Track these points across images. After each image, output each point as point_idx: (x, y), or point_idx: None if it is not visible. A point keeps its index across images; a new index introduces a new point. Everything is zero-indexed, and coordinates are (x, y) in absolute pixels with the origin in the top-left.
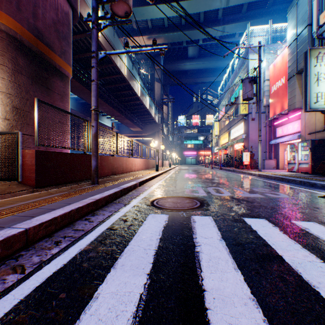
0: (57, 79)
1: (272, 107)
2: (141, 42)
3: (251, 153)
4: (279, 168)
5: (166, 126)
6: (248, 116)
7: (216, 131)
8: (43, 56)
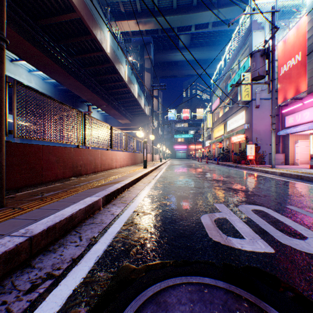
0: None
1: (281, 91)
2: (130, 27)
3: (255, 145)
4: (289, 163)
5: (157, 119)
6: (251, 103)
7: (209, 123)
8: None
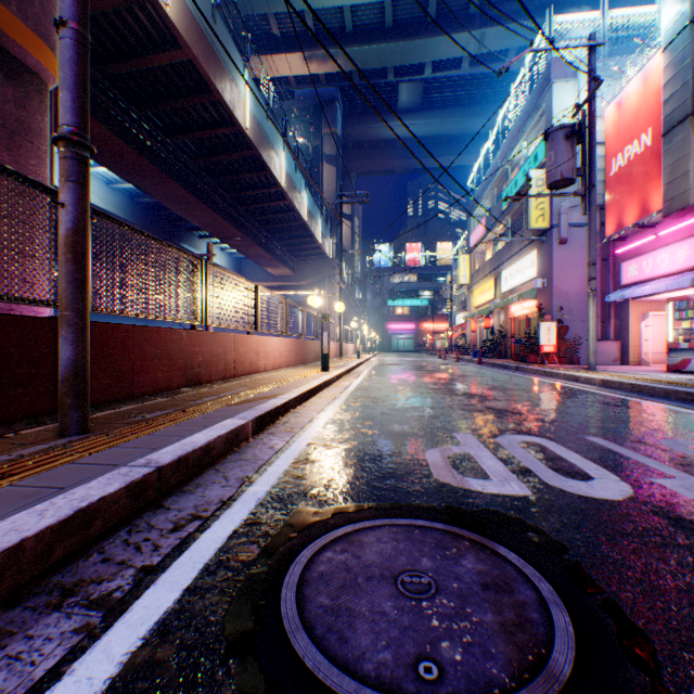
0: None
1: (613, 210)
2: (292, 68)
3: (558, 324)
4: (629, 361)
5: (349, 265)
6: (551, 234)
7: (462, 275)
8: None
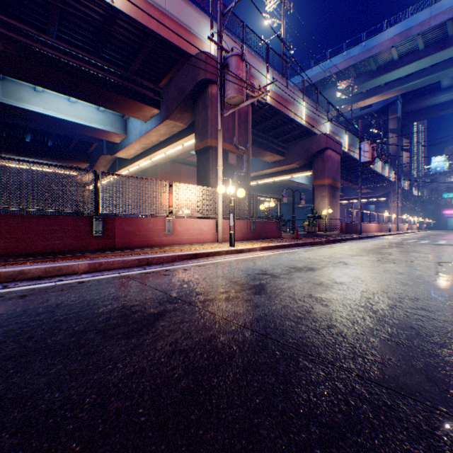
0: (336, 192)
1: None
2: (371, 102)
3: None
4: None
5: (407, 178)
6: None
7: None
8: (333, 186)
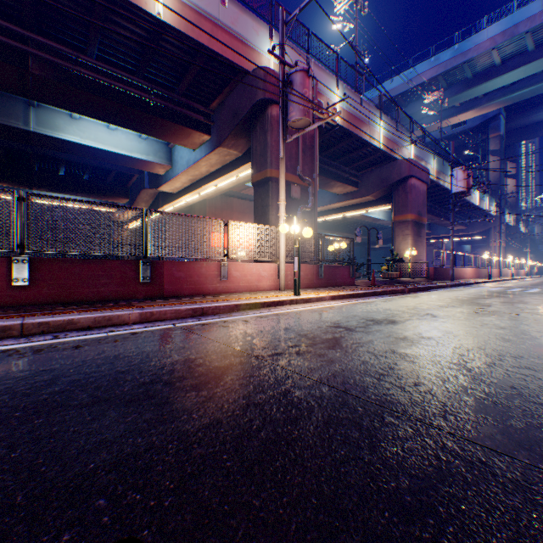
0: (421, 229)
1: None
2: (465, 117)
3: None
4: None
5: (512, 211)
6: None
7: None
8: (418, 222)
